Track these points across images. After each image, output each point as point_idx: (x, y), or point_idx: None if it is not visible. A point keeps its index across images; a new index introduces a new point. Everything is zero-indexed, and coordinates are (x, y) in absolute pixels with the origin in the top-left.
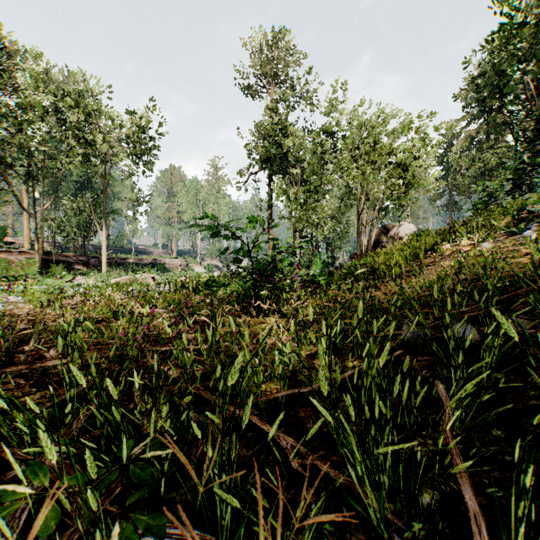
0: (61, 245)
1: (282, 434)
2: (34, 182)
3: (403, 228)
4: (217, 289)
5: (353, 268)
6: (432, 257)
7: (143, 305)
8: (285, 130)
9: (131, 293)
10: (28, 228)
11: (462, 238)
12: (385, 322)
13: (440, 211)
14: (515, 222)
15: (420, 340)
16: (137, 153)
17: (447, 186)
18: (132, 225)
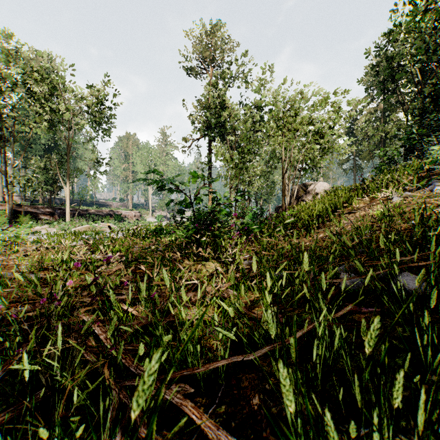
0: (31, 198)
1: (223, 431)
2: (5, 144)
3: (319, 185)
4: (164, 236)
5: (281, 218)
6: (348, 209)
7: (95, 252)
8: (222, 103)
9: (81, 240)
10: (1, 183)
11: (372, 192)
12: (319, 269)
13: (346, 172)
14: (417, 179)
15: (360, 289)
16: (97, 120)
17: (352, 152)
18: (94, 182)
